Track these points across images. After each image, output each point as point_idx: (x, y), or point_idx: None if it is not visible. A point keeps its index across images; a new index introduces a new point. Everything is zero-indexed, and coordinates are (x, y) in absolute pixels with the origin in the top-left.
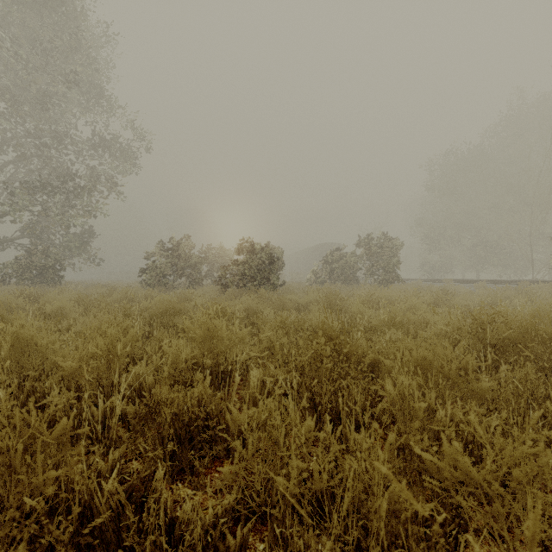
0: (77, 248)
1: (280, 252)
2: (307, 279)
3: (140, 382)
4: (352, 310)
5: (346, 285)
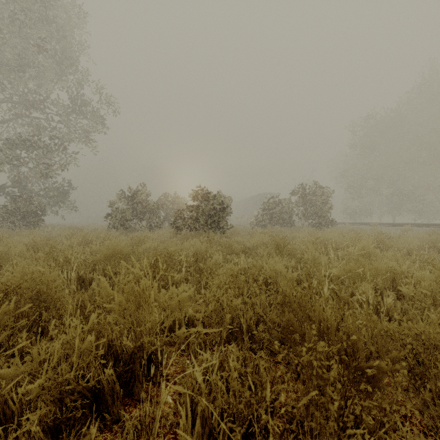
0: (55, 197)
1: (228, 199)
2: (250, 223)
3: (3, 396)
4: (304, 255)
5: (285, 228)
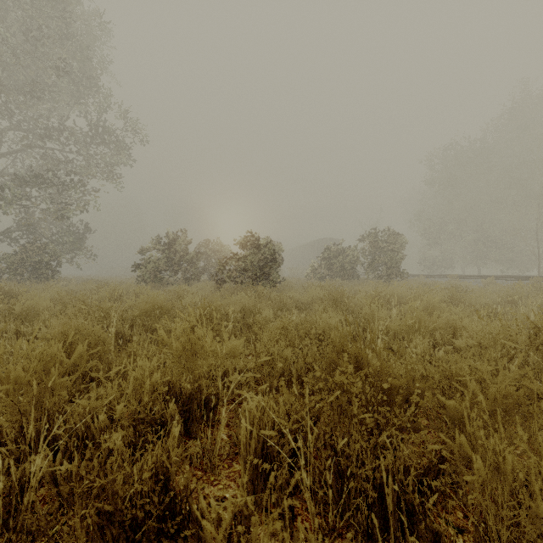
0: (71, 243)
1: (279, 246)
2: (306, 275)
3: (86, 422)
4: (362, 310)
5: (347, 281)
